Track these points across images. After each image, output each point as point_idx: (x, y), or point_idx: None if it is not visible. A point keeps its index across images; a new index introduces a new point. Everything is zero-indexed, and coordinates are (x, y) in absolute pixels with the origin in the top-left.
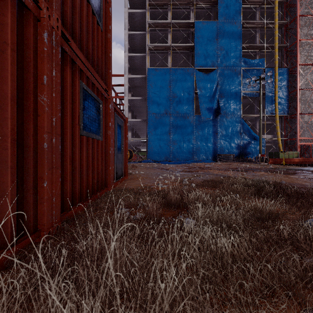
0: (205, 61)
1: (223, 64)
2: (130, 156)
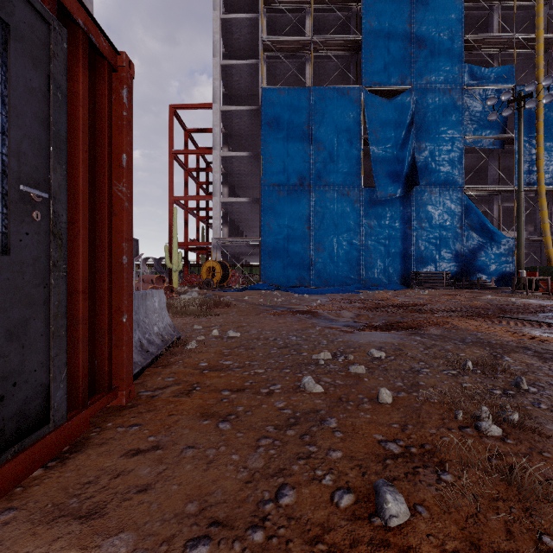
0: (385, 72)
1: (424, 79)
2: (223, 276)
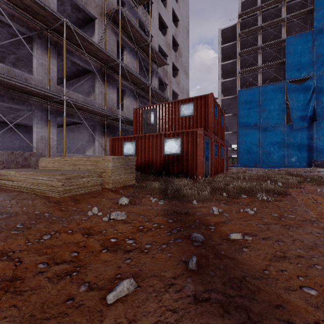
0: (298, 72)
1: (321, 70)
2: None
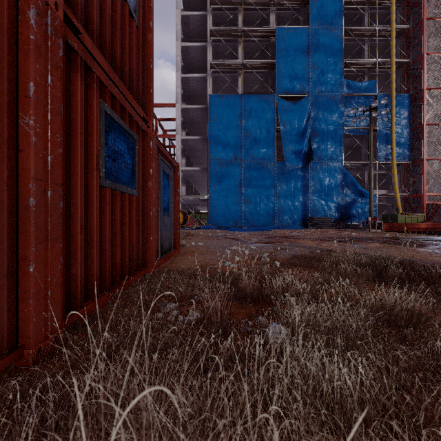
0: (291, 84)
1: (317, 89)
2: (184, 220)
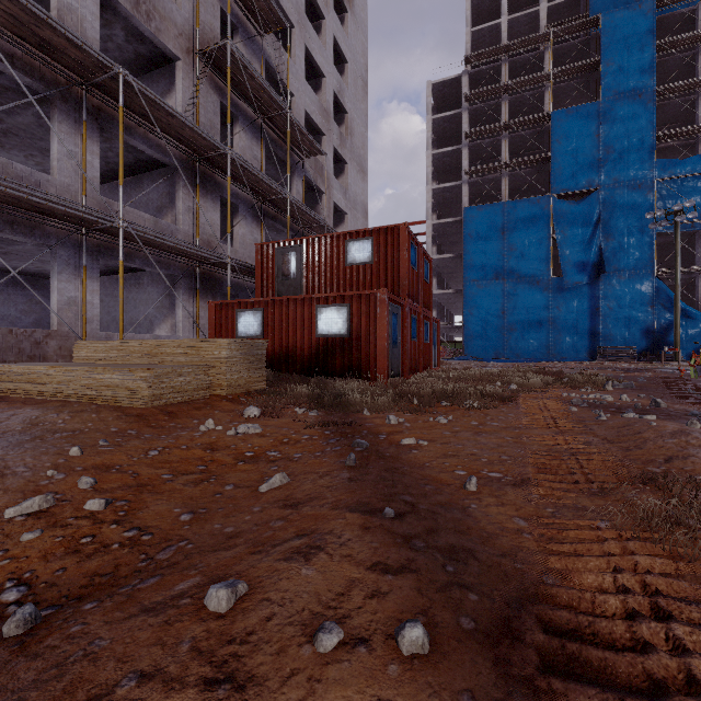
0: (573, 179)
1: (612, 179)
2: None
